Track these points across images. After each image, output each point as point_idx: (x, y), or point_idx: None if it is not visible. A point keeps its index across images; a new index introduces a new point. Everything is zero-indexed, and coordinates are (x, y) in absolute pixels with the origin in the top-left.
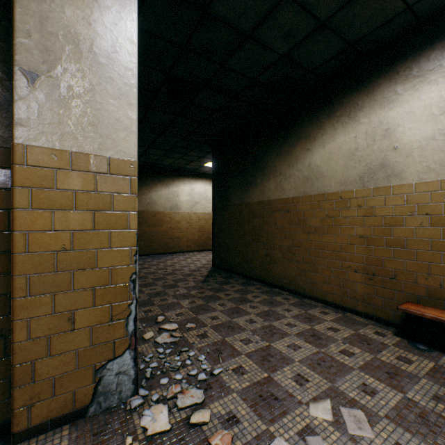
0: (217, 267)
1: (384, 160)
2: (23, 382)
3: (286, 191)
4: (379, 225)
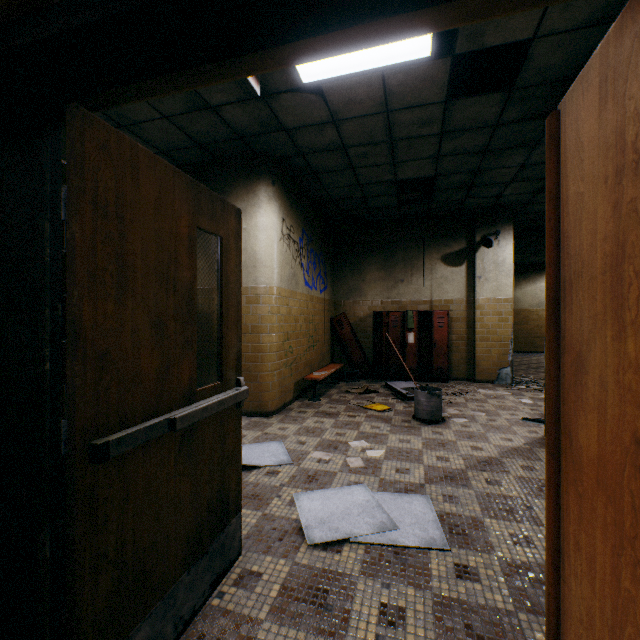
0: None
1: None
2: (477, 366)
3: None
4: None
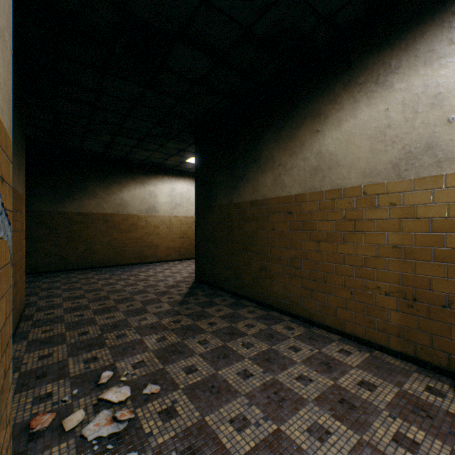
0: (201, 281)
1: (431, 138)
2: None
3: (288, 187)
4: (424, 231)
